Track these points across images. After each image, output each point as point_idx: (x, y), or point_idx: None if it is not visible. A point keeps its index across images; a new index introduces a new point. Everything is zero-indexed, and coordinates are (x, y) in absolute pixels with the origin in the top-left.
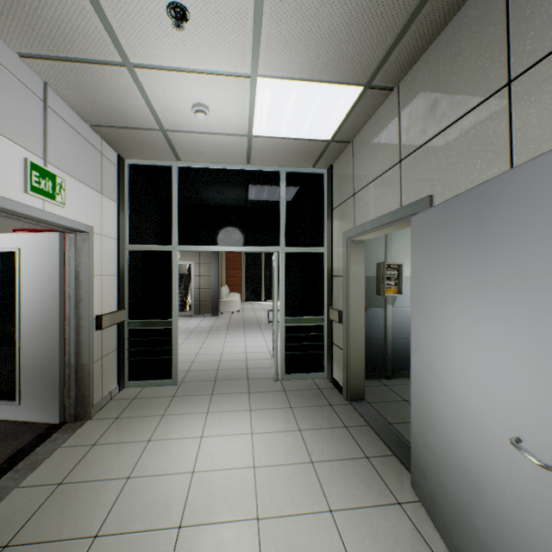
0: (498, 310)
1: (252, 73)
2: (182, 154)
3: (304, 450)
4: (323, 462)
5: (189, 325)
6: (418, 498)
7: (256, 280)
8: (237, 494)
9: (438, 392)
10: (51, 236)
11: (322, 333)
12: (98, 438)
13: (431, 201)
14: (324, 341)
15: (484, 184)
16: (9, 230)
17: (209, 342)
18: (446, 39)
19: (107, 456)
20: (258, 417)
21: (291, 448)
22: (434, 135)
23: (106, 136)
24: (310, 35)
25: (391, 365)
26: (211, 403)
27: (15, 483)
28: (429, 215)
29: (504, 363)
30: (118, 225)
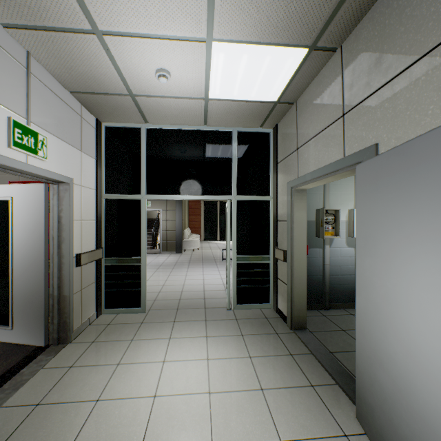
0: None
1: (207, 38)
2: (149, 117)
3: (254, 377)
4: (272, 390)
5: (158, 260)
6: (364, 431)
7: (213, 224)
8: (194, 421)
9: (388, 333)
10: (37, 187)
11: (268, 269)
12: (75, 361)
13: (377, 149)
14: (270, 276)
15: None
16: (7, 182)
17: (173, 275)
18: None
19: (81, 378)
20: (213, 344)
21: (243, 374)
22: (379, 87)
23: (84, 102)
24: None
25: (328, 297)
26: (173, 329)
27: None
28: (376, 161)
29: None
30: (96, 178)
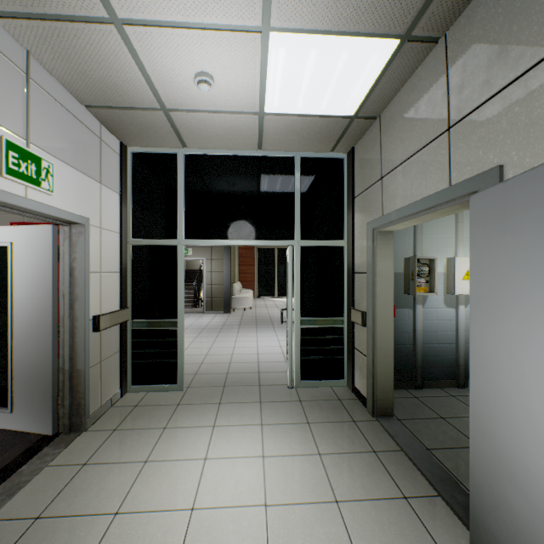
0: None
1: (263, 26)
2: (188, 139)
3: (325, 483)
4: (351, 503)
5: (200, 322)
6: None
7: (269, 276)
8: None
9: (524, 437)
10: (44, 229)
11: (341, 336)
12: (90, 456)
13: (501, 173)
14: (344, 344)
15: None
16: (9, 224)
17: (219, 341)
18: None
19: (96, 481)
20: (270, 435)
21: (310, 479)
22: (505, 85)
23: (105, 120)
24: None
25: (421, 373)
26: (218, 414)
27: None
28: (504, 189)
29: None
30: (120, 218)
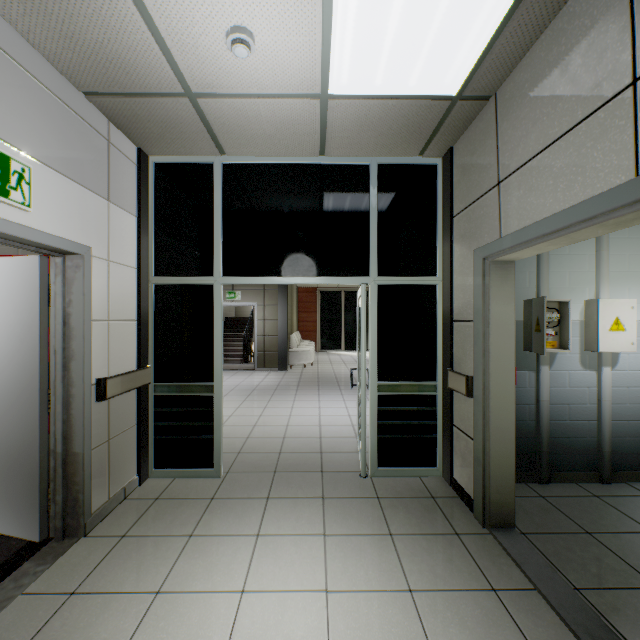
0: None
1: None
2: (225, 142)
3: None
4: None
5: (250, 382)
6: None
7: (334, 325)
8: None
9: None
10: (29, 262)
11: (433, 407)
12: (83, 579)
13: None
14: (438, 419)
15: None
16: None
17: (272, 408)
18: None
19: (83, 625)
20: (337, 553)
21: (399, 638)
22: None
23: (113, 114)
24: None
25: (547, 461)
26: (265, 515)
27: None
28: None
29: None
30: (138, 248)
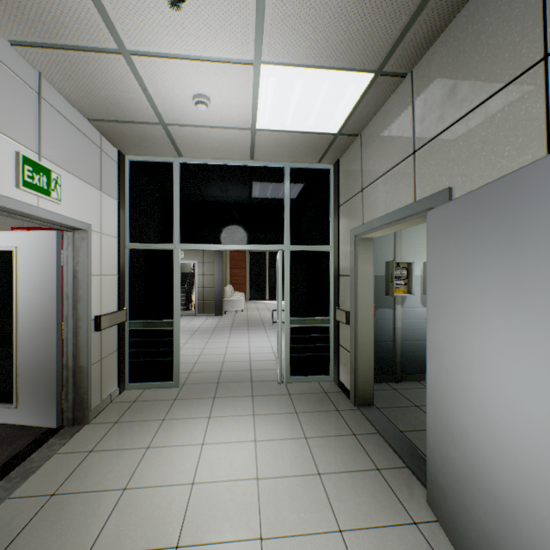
0: (539, 316)
1: (255, 60)
2: (184, 150)
3: (310, 460)
4: (331, 474)
5: (192, 325)
6: (436, 517)
7: (260, 279)
8: (239, 510)
9: (460, 404)
10: (48, 234)
11: (328, 334)
12: (96, 444)
13: (450, 194)
14: (330, 342)
15: (519, 170)
16: (9, 229)
17: (212, 342)
18: (467, 15)
19: (103, 464)
20: (262, 423)
21: (297, 457)
22: (453, 122)
23: (105, 131)
24: (318, 15)
25: (400, 368)
26: (213, 407)
27: (7, 493)
28: (449, 208)
29: (546, 377)
30: (118, 223)
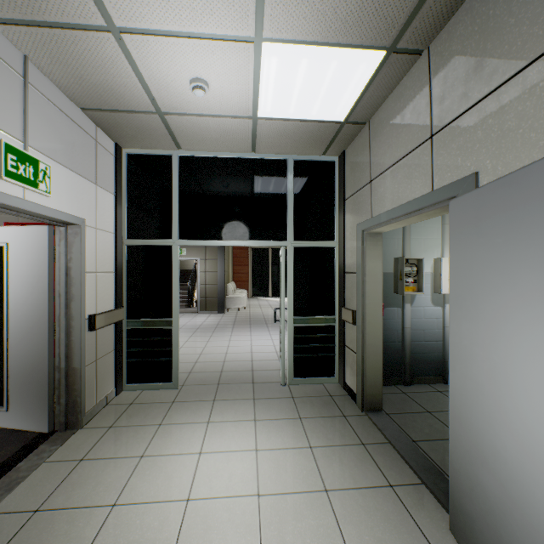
0: None
1: (256, 37)
2: (182, 142)
3: (316, 474)
4: (340, 491)
5: (194, 322)
6: None
7: (263, 276)
8: (238, 533)
9: (494, 423)
10: (40, 230)
11: (333, 334)
12: (87, 452)
13: (477, 180)
14: (336, 342)
15: None
16: (3, 224)
17: (213, 341)
18: None
19: (93, 476)
20: (263, 430)
21: (302, 470)
22: (480, 98)
23: (100, 122)
24: None
25: (409, 370)
26: (213, 411)
27: None
28: (478, 195)
29: None
30: (115, 218)
